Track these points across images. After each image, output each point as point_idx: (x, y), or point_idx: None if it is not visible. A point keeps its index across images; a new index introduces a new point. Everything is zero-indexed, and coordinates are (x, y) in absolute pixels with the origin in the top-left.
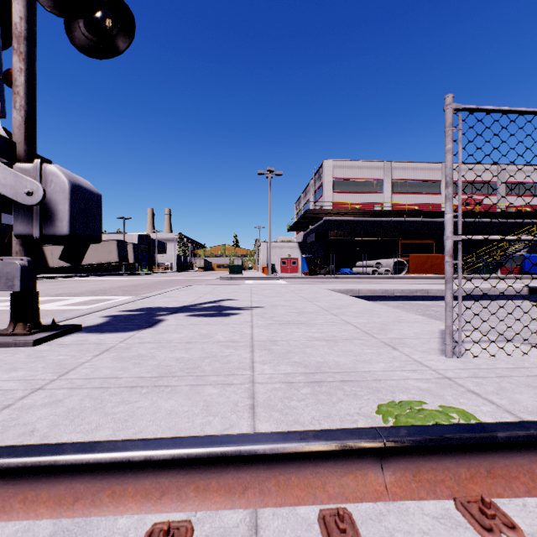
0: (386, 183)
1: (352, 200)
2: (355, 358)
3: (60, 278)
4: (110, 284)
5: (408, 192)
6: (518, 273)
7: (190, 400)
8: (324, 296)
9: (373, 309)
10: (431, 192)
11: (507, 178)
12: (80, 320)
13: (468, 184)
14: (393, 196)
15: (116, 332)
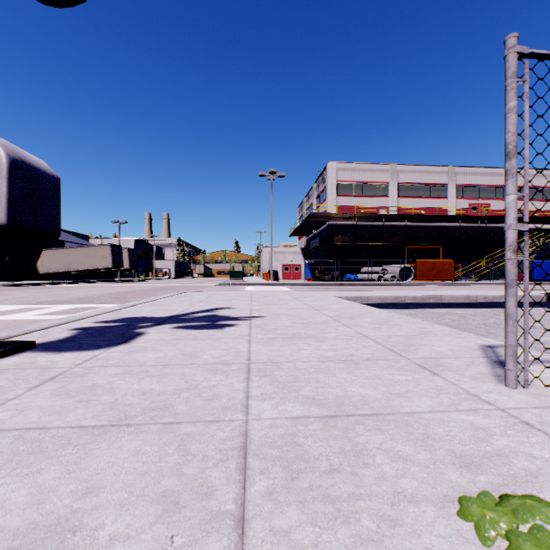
0: (392, 186)
1: (357, 204)
2: (387, 390)
3: (50, 284)
4: (100, 291)
5: (414, 196)
6: None
7: (141, 477)
8: (331, 304)
9: (390, 318)
10: (438, 196)
11: None
12: (40, 334)
13: (475, 188)
14: (399, 200)
15: (77, 351)
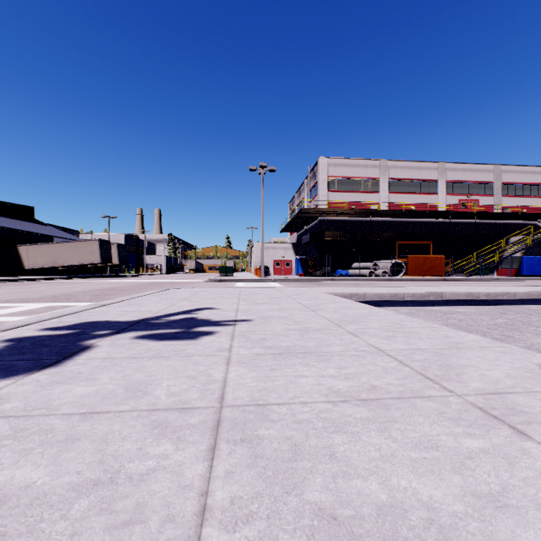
0: (382, 182)
1: (348, 200)
2: (464, 483)
3: (34, 280)
4: (83, 288)
5: (404, 192)
6: (514, 275)
7: None
8: (328, 303)
9: (401, 322)
10: (428, 192)
11: (503, 178)
12: None
13: (465, 184)
14: (390, 196)
15: None
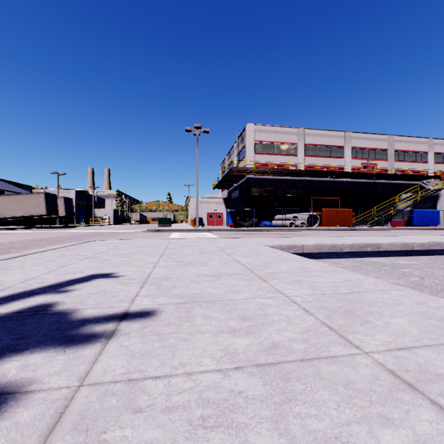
0: (300, 147)
1: (271, 161)
2: None
3: None
4: (11, 239)
5: (318, 155)
6: (405, 226)
7: None
8: (274, 261)
9: (443, 315)
10: (336, 156)
11: (395, 146)
12: None
13: (365, 150)
14: (306, 159)
15: None
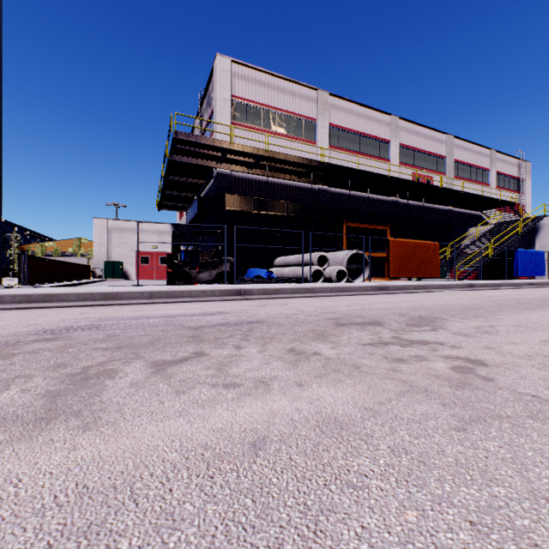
0: (321, 126)
1: (268, 146)
2: None
3: None
4: None
5: (350, 149)
6: (475, 278)
7: None
8: None
9: None
10: (379, 156)
11: (454, 154)
12: None
13: (418, 153)
14: (331, 152)
15: None
